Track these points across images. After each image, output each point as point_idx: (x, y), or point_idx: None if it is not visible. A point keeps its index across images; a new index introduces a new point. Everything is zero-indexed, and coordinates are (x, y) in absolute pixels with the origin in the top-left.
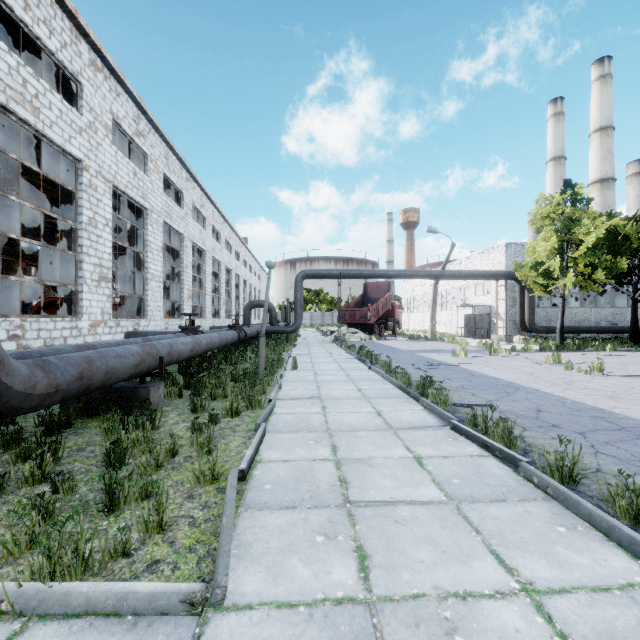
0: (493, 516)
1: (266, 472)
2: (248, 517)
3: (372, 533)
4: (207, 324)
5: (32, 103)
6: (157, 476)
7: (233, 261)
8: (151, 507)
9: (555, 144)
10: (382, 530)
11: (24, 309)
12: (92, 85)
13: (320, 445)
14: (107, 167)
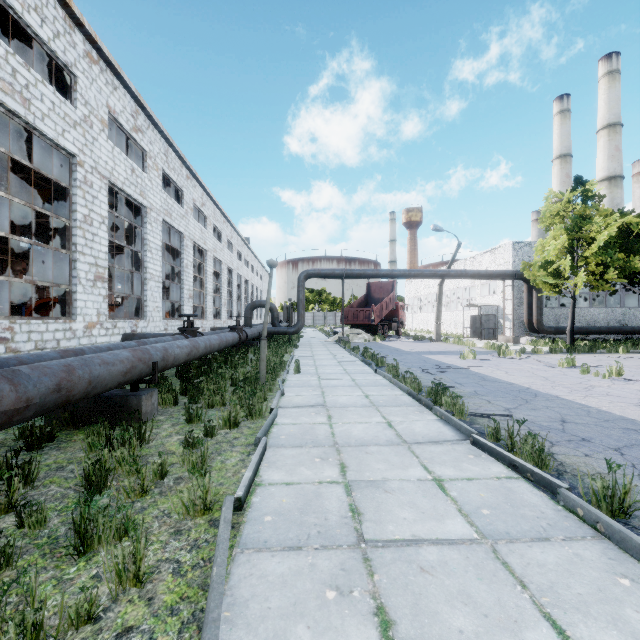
0: (538, 562)
1: (266, 499)
2: (244, 562)
3: (394, 586)
4: (208, 325)
5: (22, 94)
6: (142, 504)
7: (235, 261)
8: (126, 554)
9: (561, 142)
10: (406, 582)
11: (19, 310)
12: (87, 77)
13: (327, 463)
14: (103, 163)
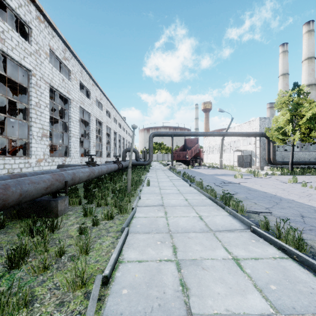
0: None
1: (125, 274)
2: None
3: None
4: (103, 160)
5: (0, 36)
6: (43, 277)
7: (117, 128)
8: None
9: (283, 67)
10: None
11: (4, 152)
12: (37, 30)
13: (164, 245)
14: (47, 75)
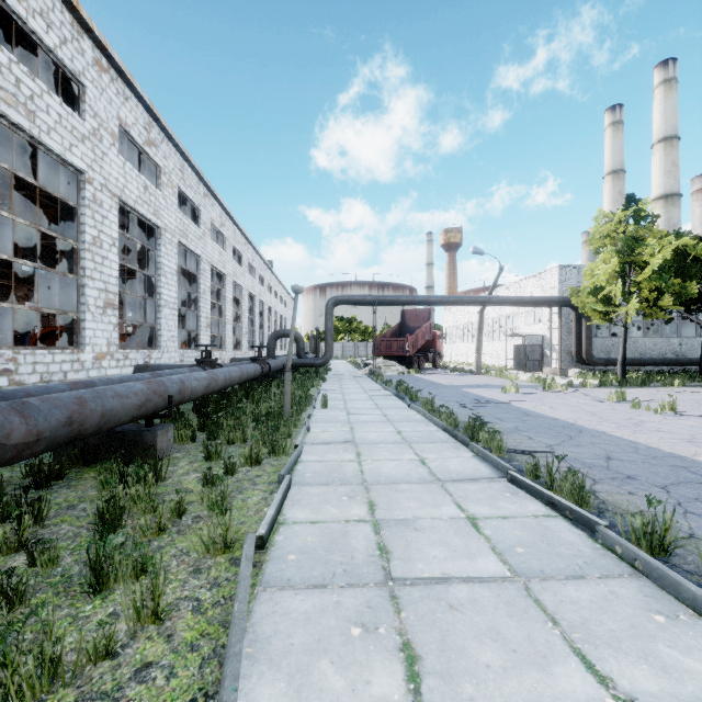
0: (571, 599)
1: (290, 537)
2: (267, 600)
3: (422, 623)
4: (227, 356)
5: (26, 106)
6: (159, 542)
7: (257, 286)
8: (144, 590)
9: (613, 156)
10: (434, 619)
11: (22, 339)
12: (96, 87)
13: (355, 502)
14: (114, 180)
